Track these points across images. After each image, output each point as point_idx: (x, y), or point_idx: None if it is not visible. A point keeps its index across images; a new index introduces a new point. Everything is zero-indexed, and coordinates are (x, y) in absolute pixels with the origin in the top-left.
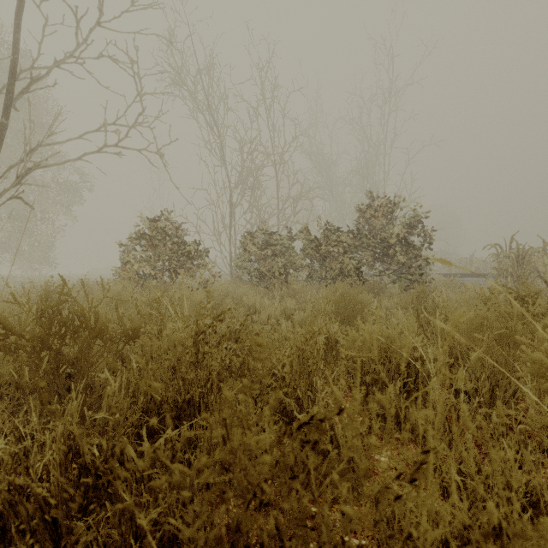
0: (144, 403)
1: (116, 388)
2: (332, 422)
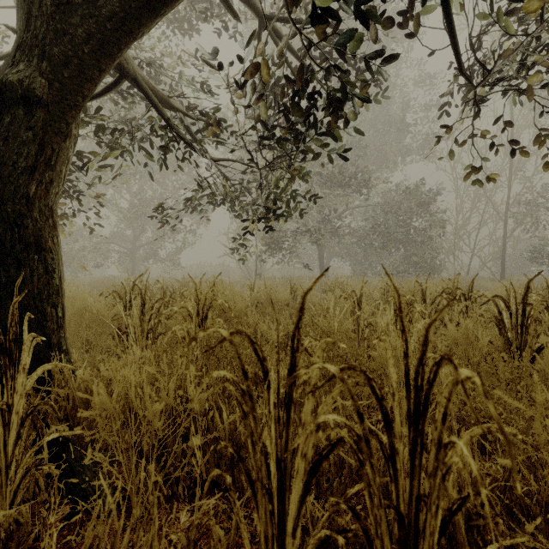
0: None
1: None
2: None
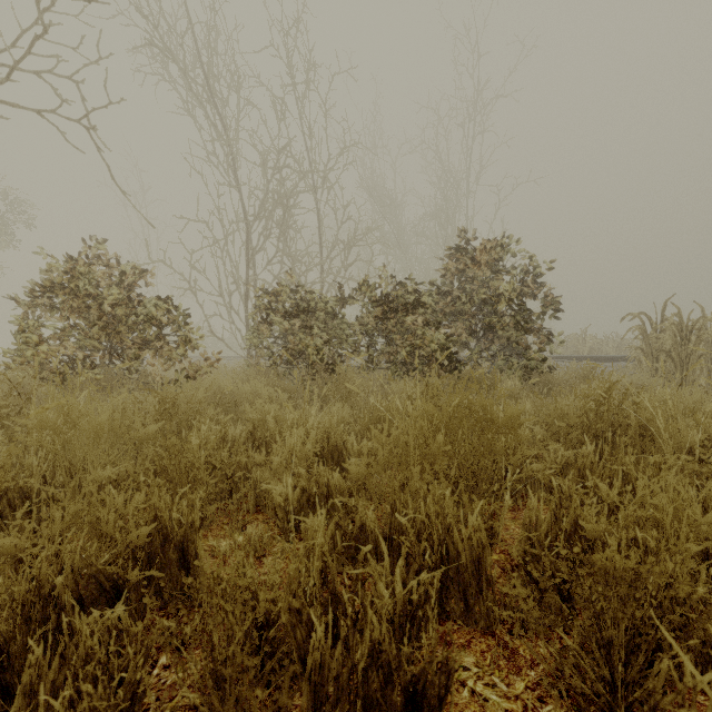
0: None
1: None
2: None
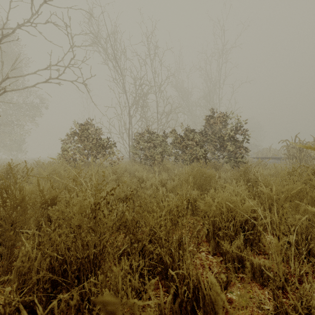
0: (47, 263)
1: (29, 248)
2: (199, 277)
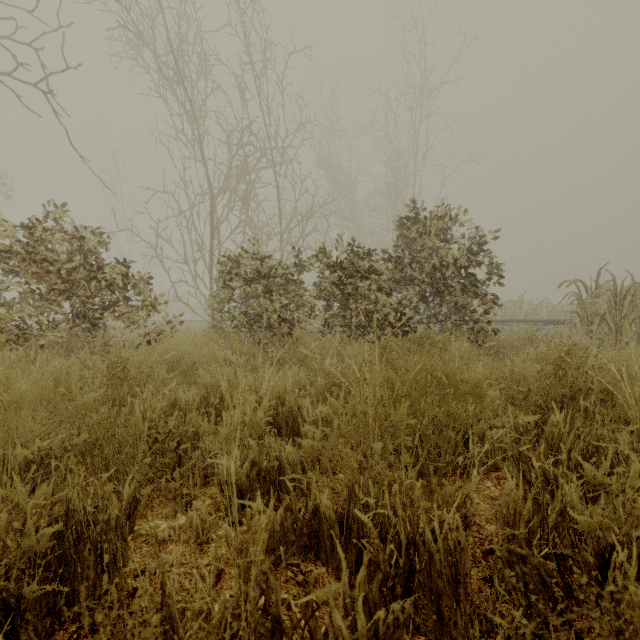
0: None
1: None
2: None
